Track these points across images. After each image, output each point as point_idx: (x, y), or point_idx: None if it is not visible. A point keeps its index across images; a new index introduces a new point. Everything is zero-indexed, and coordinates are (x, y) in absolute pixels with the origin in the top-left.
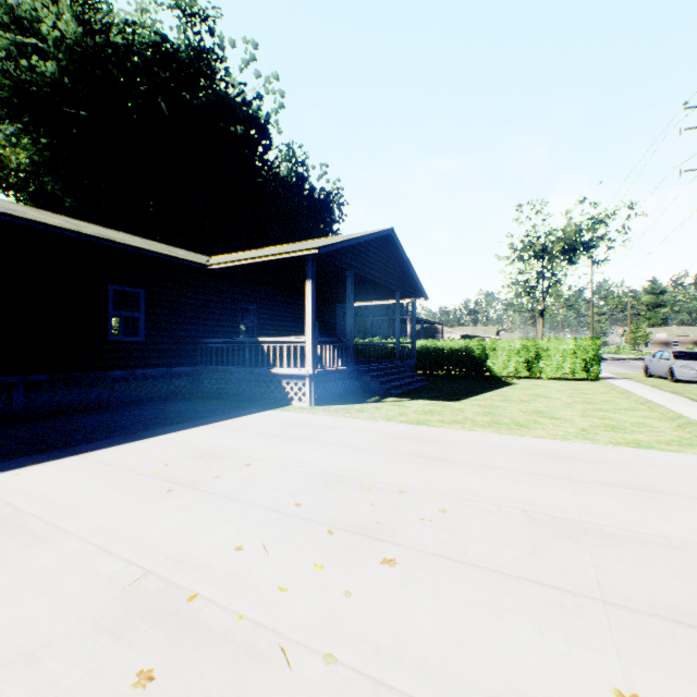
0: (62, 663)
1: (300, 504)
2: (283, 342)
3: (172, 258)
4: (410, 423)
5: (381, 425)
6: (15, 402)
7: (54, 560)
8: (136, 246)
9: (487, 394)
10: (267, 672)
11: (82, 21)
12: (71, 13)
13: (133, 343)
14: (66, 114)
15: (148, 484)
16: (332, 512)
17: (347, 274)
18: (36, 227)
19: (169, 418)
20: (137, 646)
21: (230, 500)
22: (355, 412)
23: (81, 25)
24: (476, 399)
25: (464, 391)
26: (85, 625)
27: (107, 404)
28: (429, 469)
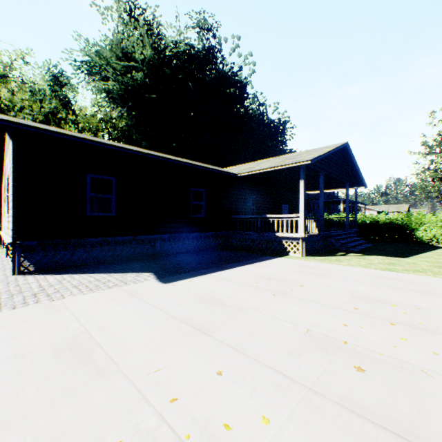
0: (312, 357)
1: (357, 308)
2: (269, 217)
3: (221, 172)
4: (382, 269)
5: (362, 270)
6: (157, 247)
7: (256, 318)
8: (207, 167)
9: (426, 254)
10: (422, 378)
11: (154, 48)
12: (149, 45)
13: (200, 218)
14: (146, 98)
15: (258, 290)
16: (382, 314)
17: (319, 174)
18: (169, 161)
19: (228, 259)
20: (340, 357)
21: (312, 302)
22: (335, 261)
23: (153, 50)
24: (419, 256)
25: (404, 251)
26: (304, 345)
27: (189, 250)
28: (426, 298)
